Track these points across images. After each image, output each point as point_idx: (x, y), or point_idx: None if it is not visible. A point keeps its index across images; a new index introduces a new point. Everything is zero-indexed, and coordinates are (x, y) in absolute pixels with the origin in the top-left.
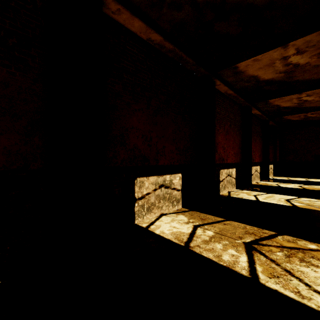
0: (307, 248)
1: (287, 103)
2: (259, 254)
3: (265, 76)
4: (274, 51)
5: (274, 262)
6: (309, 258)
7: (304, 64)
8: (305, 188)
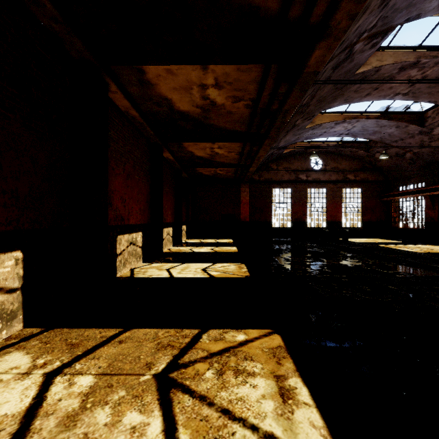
0: (237, 343)
1: (201, 152)
2: (181, 393)
3: (180, 104)
4: (192, 68)
5: (205, 400)
6: (243, 363)
7: (220, 105)
8: (217, 251)
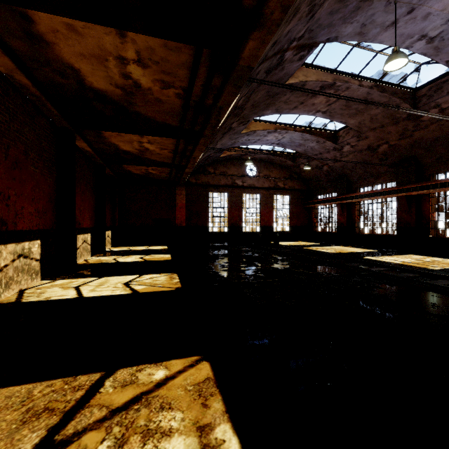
0: (154, 385)
1: (128, 145)
2: None
3: (93, 79)
4: (105, 31)
5: None
6: (157, 416)
7: (146, 89)
8: (147, 259)
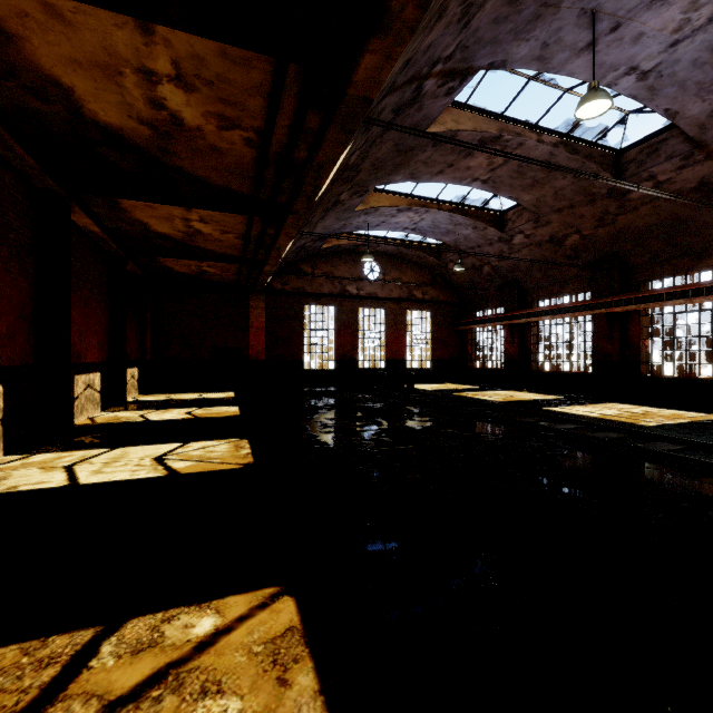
0: (192, 648)
1: (165, 224)
2: None
3: (98, 106)
4: (115, 20)
5: None
6: (194, 710)
7: (193, 129)
8: (199, 415)
